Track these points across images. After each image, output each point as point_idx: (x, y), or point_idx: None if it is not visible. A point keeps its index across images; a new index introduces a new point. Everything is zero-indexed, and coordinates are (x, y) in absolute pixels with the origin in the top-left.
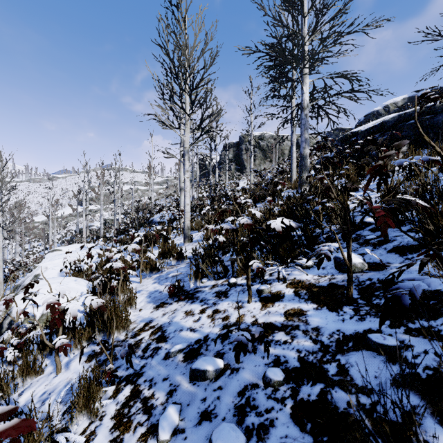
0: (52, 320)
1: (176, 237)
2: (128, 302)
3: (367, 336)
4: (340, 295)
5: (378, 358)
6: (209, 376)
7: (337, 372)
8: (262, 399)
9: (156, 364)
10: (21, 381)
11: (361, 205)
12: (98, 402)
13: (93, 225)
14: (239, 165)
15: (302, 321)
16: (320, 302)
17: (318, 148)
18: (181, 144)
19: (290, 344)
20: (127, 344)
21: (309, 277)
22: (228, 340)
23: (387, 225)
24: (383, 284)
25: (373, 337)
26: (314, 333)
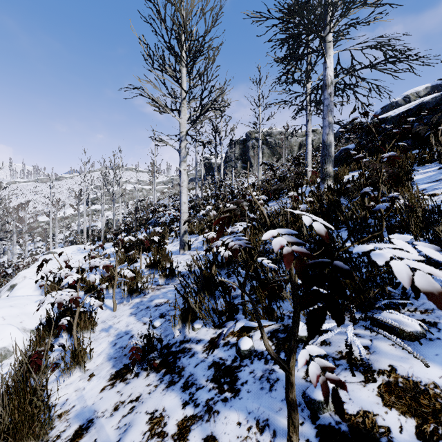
0: None
1: (173, 242)
2: (74, 360)
3: None
4: None
5: None
6: None
7: None
8: None
9: None
10: None
11: None
12: None
13: (96, 225)
14: (245, 163)
15: None
16: None
17: (353, 128)
18: None
19: None
20: None
21: (438, 378)
22: None
23: None
24: None
25: None
26: None
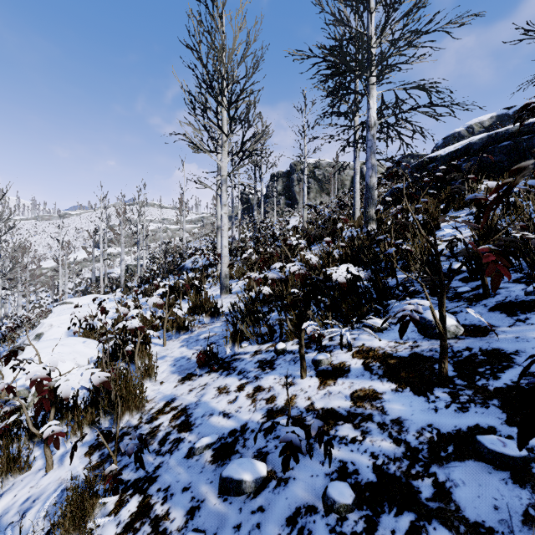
0: (39, 401)
1: (211, 287)
2: (146, 373)
3: (475, 437)
4: (428, 370)
5: (497, 476)
6: (246, 489)
7: (434, 494)
8: (322, 532)
9: (175, 464)
10: (1, 479)
11: (451, 248)
12: (92, 521)
13: (113, 272)
14: (289, 199)
15: (376, 408)
16: (400, 380)
17: (389, 176)
18: (218, 172)
19: (361, 443)
20: (140, 432)
21: (382, 344)
22: (273, 432)
23: (500, 276)
24: (488, 356)
25: (486, 441)
26: (395, 429)
